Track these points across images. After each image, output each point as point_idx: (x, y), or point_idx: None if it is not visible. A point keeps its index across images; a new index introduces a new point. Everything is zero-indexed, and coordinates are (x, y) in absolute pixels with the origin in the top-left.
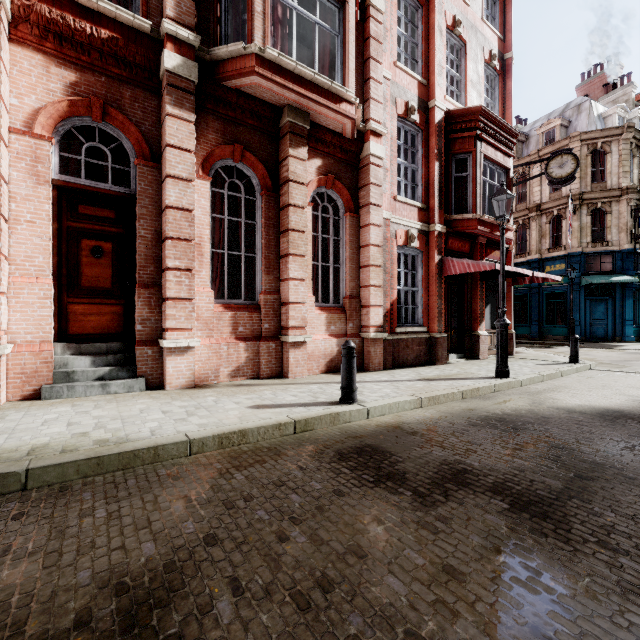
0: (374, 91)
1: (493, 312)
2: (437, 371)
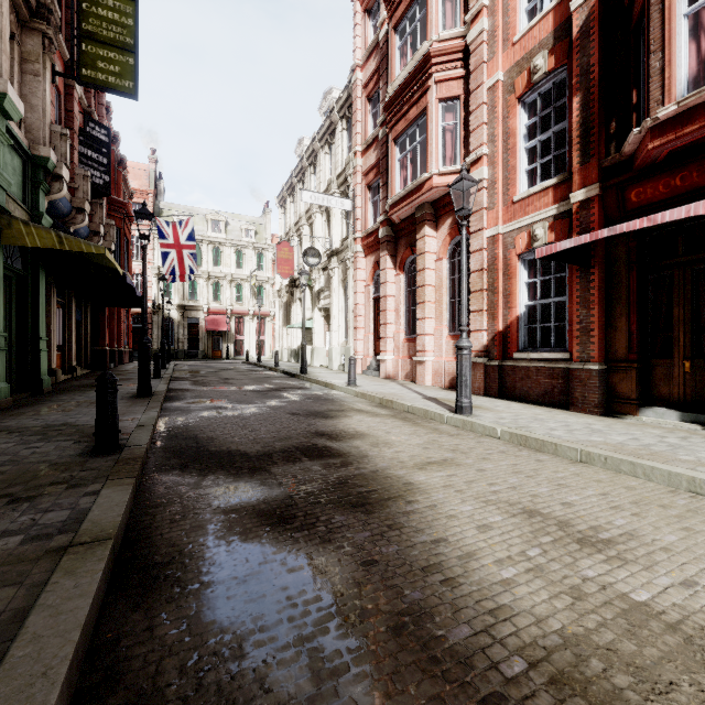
0: (473, 122)
1: None
2: (494, 405)
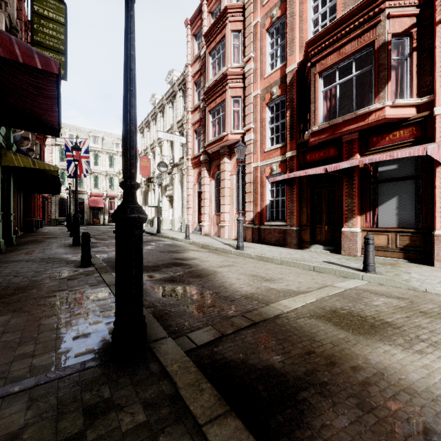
0: (247, 111)
1: (407, 206)
2: (255, 246)
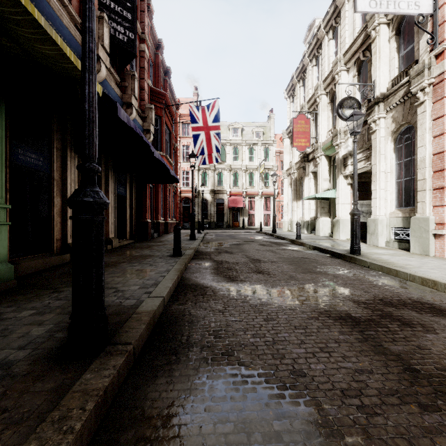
0: None
1: None
2: None
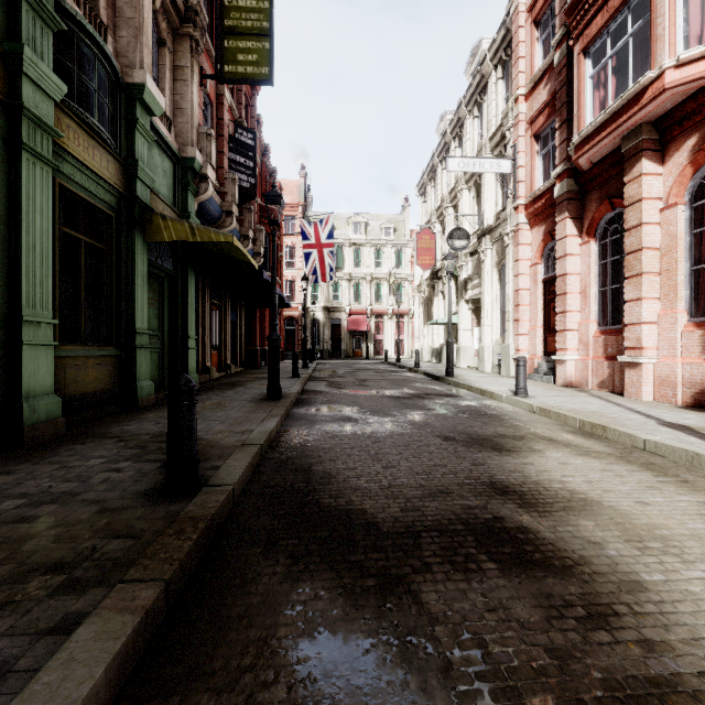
0: None
1: None
2: None
